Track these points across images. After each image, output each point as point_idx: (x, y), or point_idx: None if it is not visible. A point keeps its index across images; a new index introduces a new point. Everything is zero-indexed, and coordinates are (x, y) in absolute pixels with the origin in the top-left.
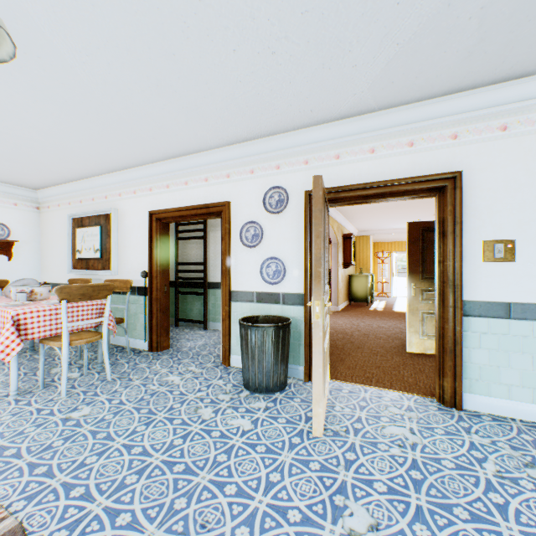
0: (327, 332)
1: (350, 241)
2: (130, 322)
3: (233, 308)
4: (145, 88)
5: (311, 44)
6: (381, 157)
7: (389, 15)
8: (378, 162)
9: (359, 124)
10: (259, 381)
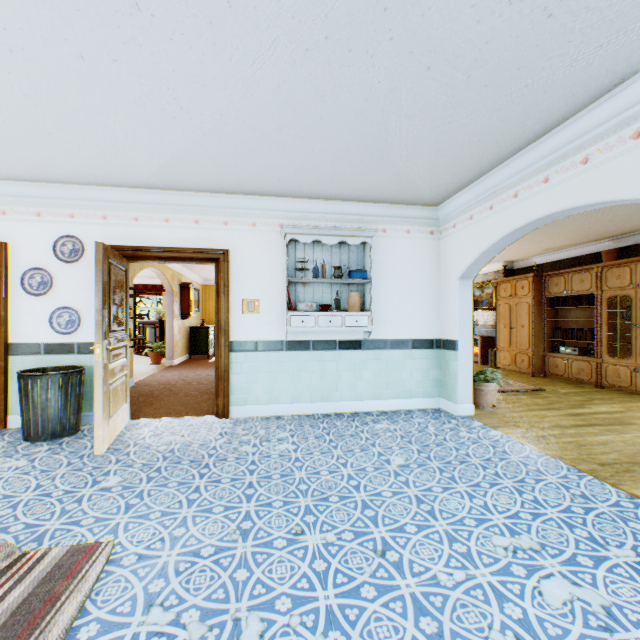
0: (122, 374)
1: (189, 291)
2: None
3: (12, 363)
4: None
5: (89, 140)
6: (175, 228)
7: (149, 145)
8: (173, 231)
9: (155, 196)
10: (44, 429)
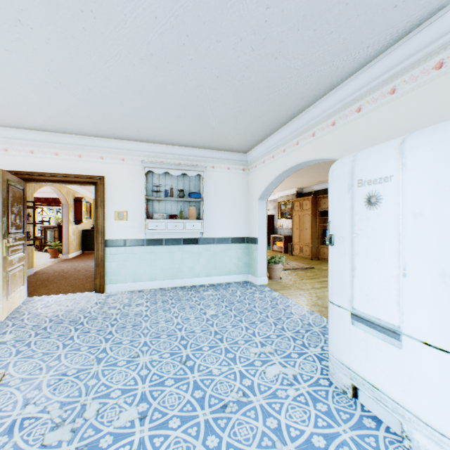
0: (20, 264)
1: (82, 203)
2: None
3: None
4: None
5: None
6: (63, 159)
7: (39, 103)
8: (61, 162)
9: (47, 136)
10: None
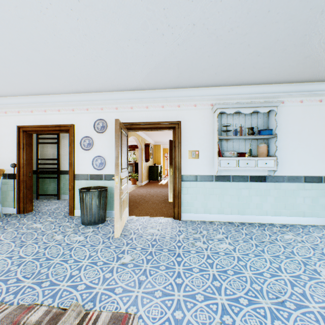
0: (125, 192)
1: (149, 147)
2: (2, 197)
3: (76, 184)
4: (19, 60)
5: (113, 61)
6: (151, 111)
7: (144, 59)
8: (150, 113)
9: (141, 94)
10: (90, 219)
